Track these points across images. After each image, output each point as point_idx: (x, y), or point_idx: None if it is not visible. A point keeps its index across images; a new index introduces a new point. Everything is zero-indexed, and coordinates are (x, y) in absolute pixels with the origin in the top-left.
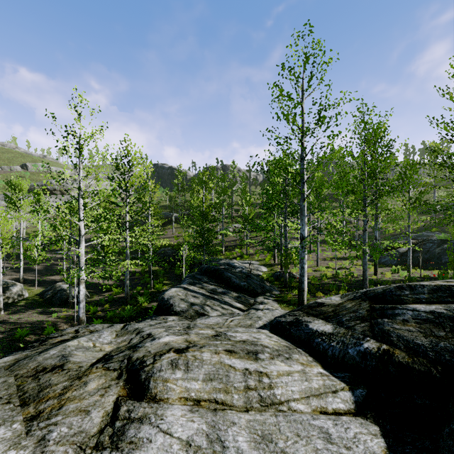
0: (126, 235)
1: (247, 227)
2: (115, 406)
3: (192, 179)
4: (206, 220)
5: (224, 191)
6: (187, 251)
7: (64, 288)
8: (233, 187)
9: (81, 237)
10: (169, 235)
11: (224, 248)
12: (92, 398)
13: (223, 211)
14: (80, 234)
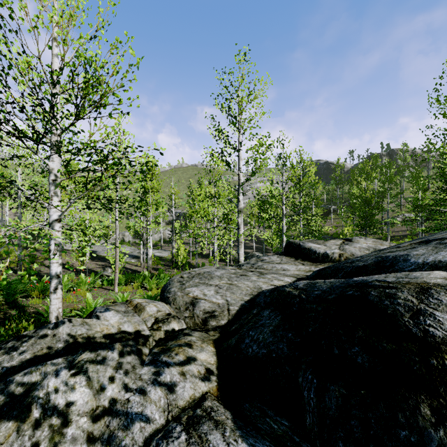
0: (300, 219)
1: (420, 214)
2: (342, 242)
3: (351, 171)
4: (368, 206)
5: (389, 179)
6: (350, 231)
7: (258, 255)
8: (403, 173)
9: (284, 215)
10: (327, 225)
11: (389, 238)
12: (334, 242)
13: (388, 199)
14: (283, 213)
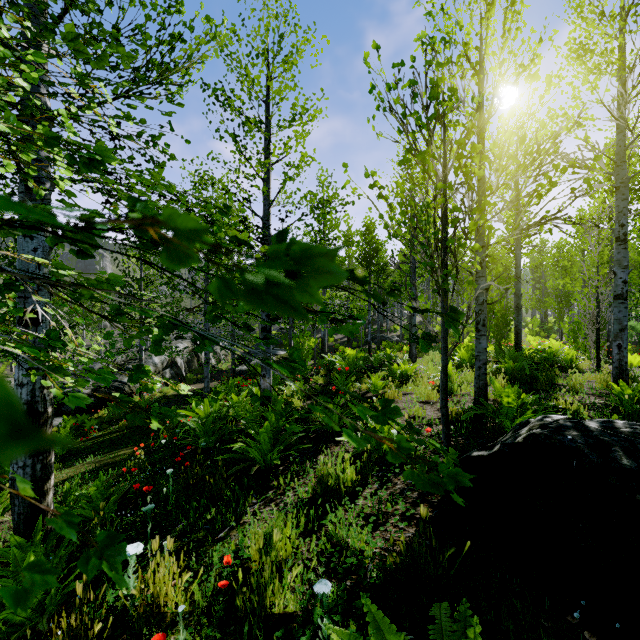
0: None
1: None
2: None
3: None
4: None
5: None
6: None
7: None
8: None
9: None
10: None
11: None
12: None
13: None
14: None
